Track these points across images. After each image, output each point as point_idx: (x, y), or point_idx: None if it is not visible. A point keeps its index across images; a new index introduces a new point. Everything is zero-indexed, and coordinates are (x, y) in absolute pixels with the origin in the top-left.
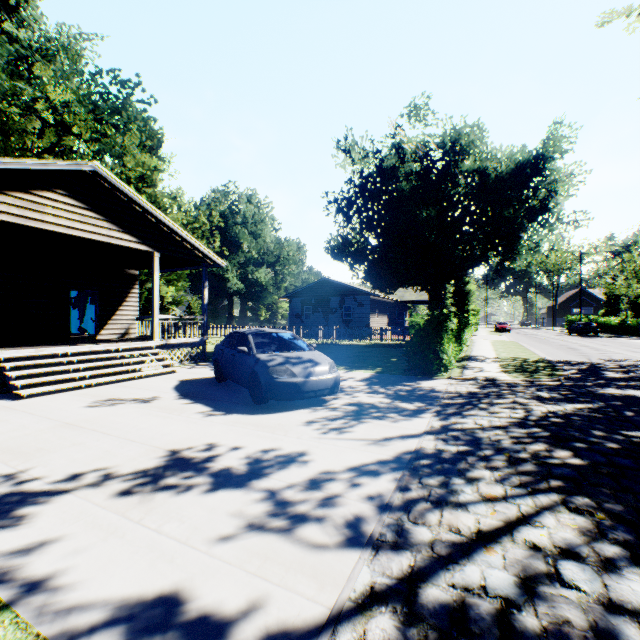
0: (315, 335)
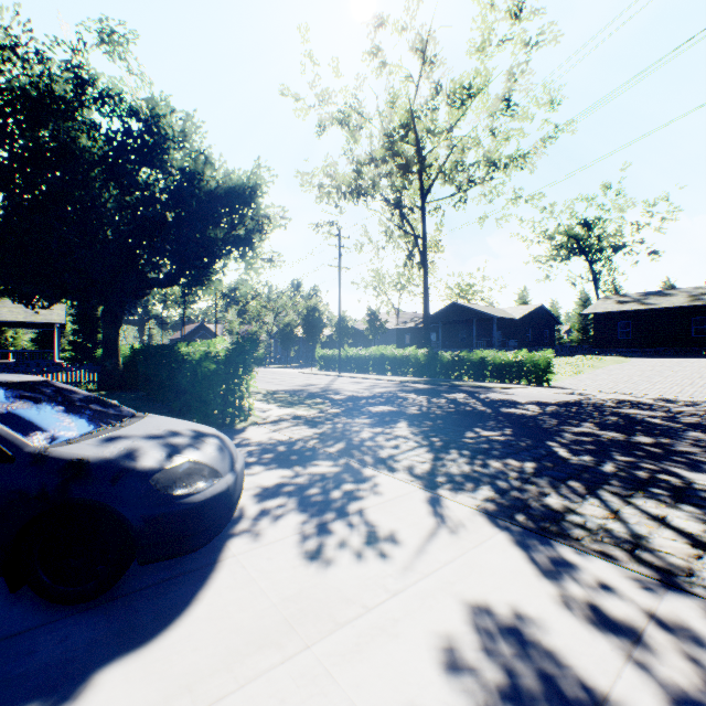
0: None
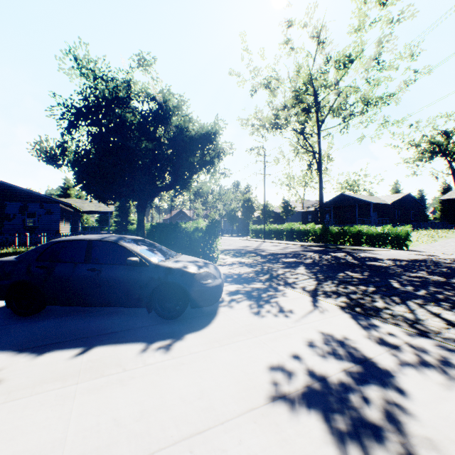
0: None
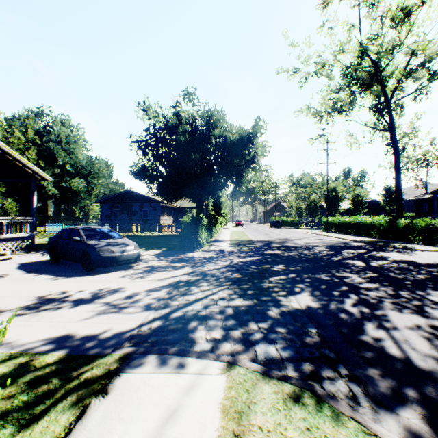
0: (122, 230)
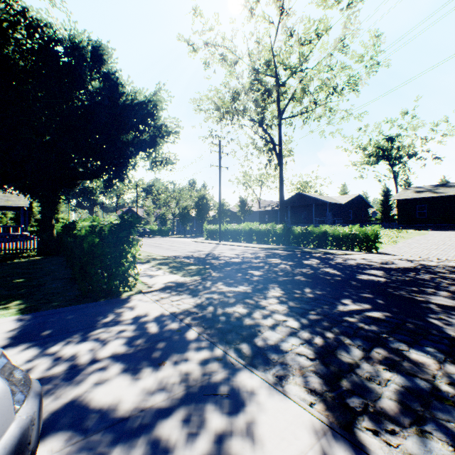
0: None
